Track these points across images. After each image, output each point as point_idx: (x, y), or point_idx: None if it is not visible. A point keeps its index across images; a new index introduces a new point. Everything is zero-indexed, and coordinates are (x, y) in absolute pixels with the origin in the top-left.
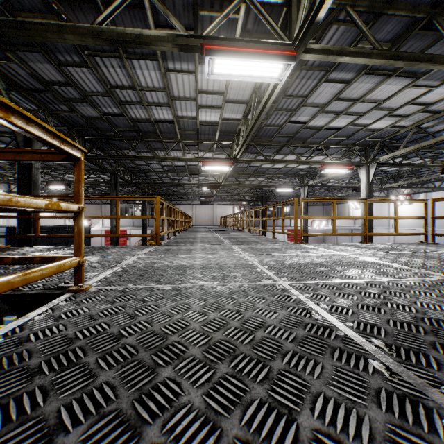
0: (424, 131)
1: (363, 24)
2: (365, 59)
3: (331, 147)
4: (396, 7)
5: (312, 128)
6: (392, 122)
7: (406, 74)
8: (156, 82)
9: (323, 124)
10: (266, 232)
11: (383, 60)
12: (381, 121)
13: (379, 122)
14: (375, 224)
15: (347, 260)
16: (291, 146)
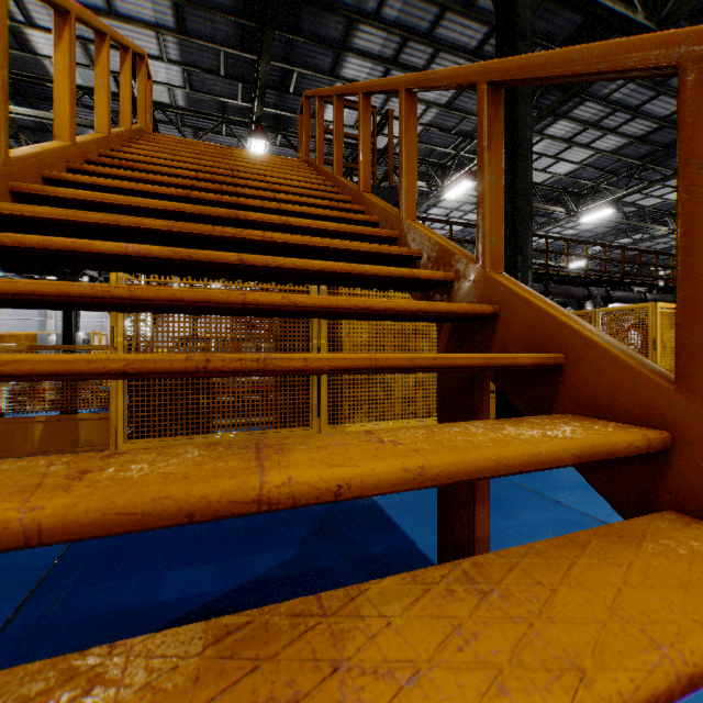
0: None
1: None
2: None
3: None
4: None
5: None
6: None
7: None
8: (126, 8)
9: None
10: None
11: None
12: None
13: None
14: None
15: None
16: (20, 134)
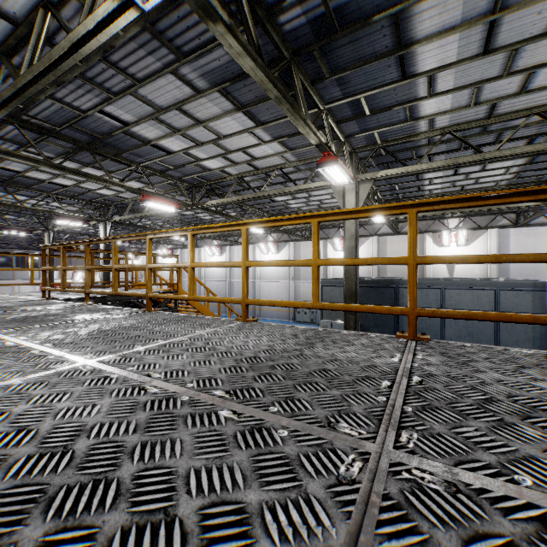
0: (137, 206)
1: (31, 139)
2: (34, 163)
3: (66, 198)
4: (61, 136)
5: (33, 179)
6: (114, 193)
7: (99, 169)
8: None
9: (45, 178)
10: (0, 288)
11: (50, 168)
12: (105, 190)
13: (103, 190)
14: None
15: (5, 298)
16: (10, 187)
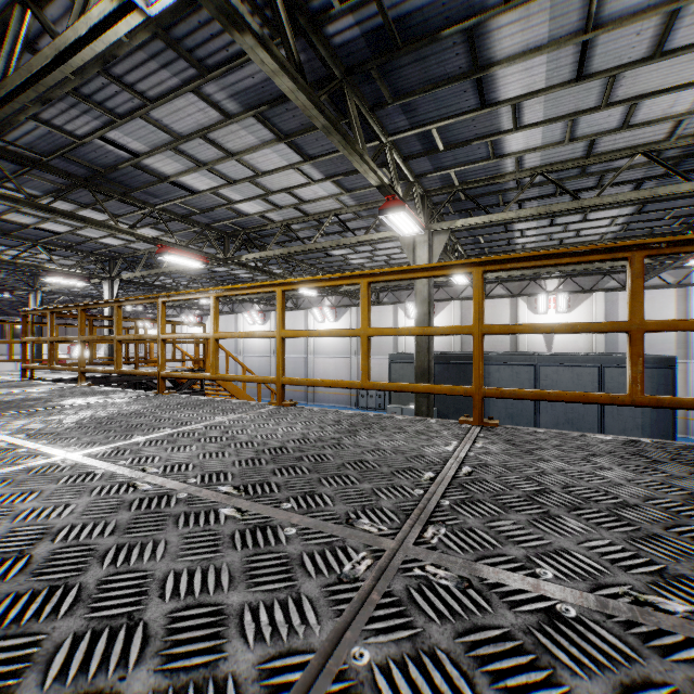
0: (154, 260)
1: (9, 172)
2: (13, 203)
3: (59, 249)
4: (49, 168)
5: (13, 223)
6: (123, 242)
7: (102, 211)
8: None
9: (30, 223)
10: None
11: (35, 209)
12: (110, 239)
13: (107, 239)
14: (168, 350)
15: None
16: None
